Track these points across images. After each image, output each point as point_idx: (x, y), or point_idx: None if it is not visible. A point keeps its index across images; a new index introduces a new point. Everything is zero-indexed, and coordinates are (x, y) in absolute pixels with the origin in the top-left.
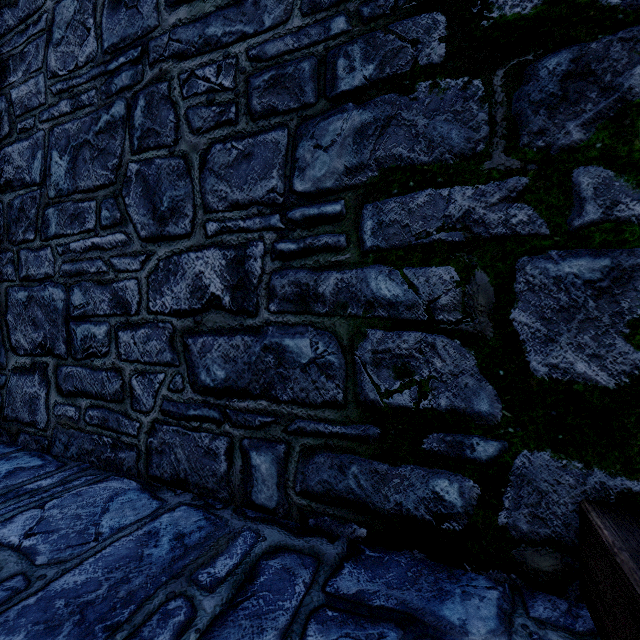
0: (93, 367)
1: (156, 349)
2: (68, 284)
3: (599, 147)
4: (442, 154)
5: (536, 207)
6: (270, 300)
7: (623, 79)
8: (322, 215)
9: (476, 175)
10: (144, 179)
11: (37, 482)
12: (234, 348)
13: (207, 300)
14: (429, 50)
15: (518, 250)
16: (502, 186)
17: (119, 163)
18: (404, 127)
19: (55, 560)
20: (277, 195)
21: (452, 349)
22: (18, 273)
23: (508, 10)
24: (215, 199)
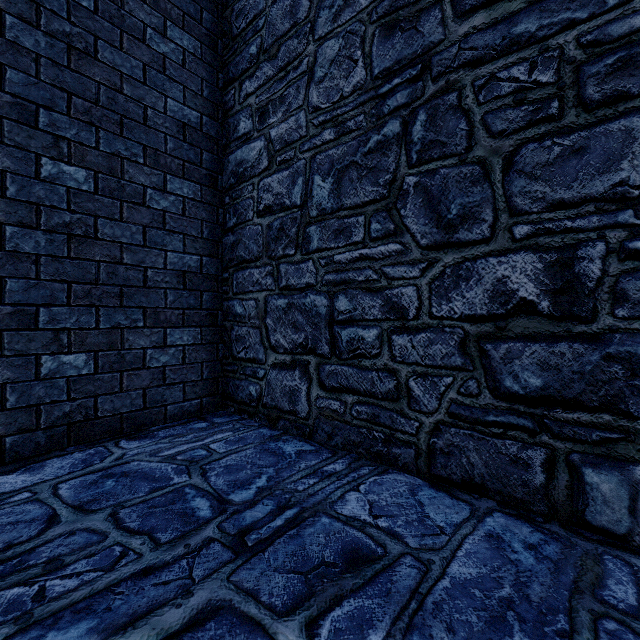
0: (361, 367)
1: (441, 353)
2: (332, 292)
3: None
4: None
5: None
6: (616, 305)
7: None
8: None
9: None
10: (425, 190)
11: (329, 466)
12: (556, 355)
13: (514, 305)
14: None
15: None
16: None
17: (393, 178)
18: None
19: (425, 546)
20: (629, 188)
21: None
22: (277, 283)
23: None
24: (526, 201)
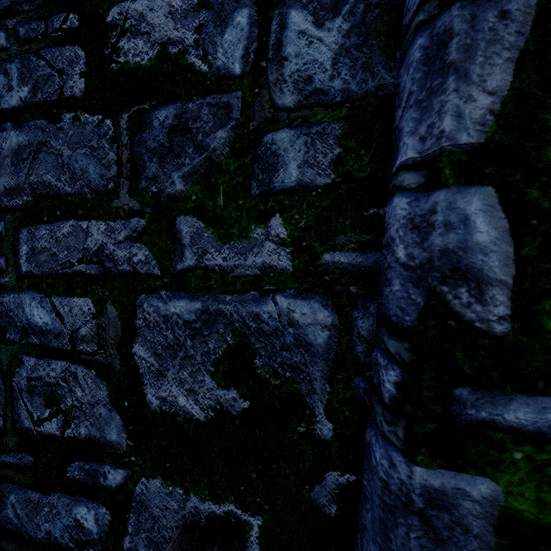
0: None
1: None
2: None
3: (194, 199)
4: (82, 187)
5: (151, 248)
6: None
7: (210, 140)
8: None
9: (108, 212)
10: None
11: None
12: None
13: None
14: (72, 82)
15: (138, 288)
16: (127, 225)
17: None
18: (53, 155)
19: None
20: None
21: (90, 379)
22: None
23: (131, 58)
24: None
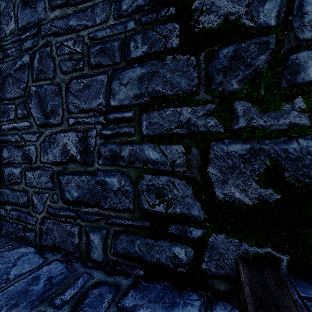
0: (13, 189)
1: (44, 181)
2: (1, 146)
3: (245, 92)
4: (177, 91)
5: (218, 119)
6: (99, 158)
7: (255, 61)
8: (123, 117)
9: (192, 102)
10: (38, 95)
11: None
12: (82, 181)
13: (69, 157)
14: (171, 41)
15: (210, 139)
16: (204, 108)
17: (26, 86)
18: (160, 77)
19: None
20: (102, 106)
21: (182, 185)
22: None
23: (206, 25)
24: (73, 107)
